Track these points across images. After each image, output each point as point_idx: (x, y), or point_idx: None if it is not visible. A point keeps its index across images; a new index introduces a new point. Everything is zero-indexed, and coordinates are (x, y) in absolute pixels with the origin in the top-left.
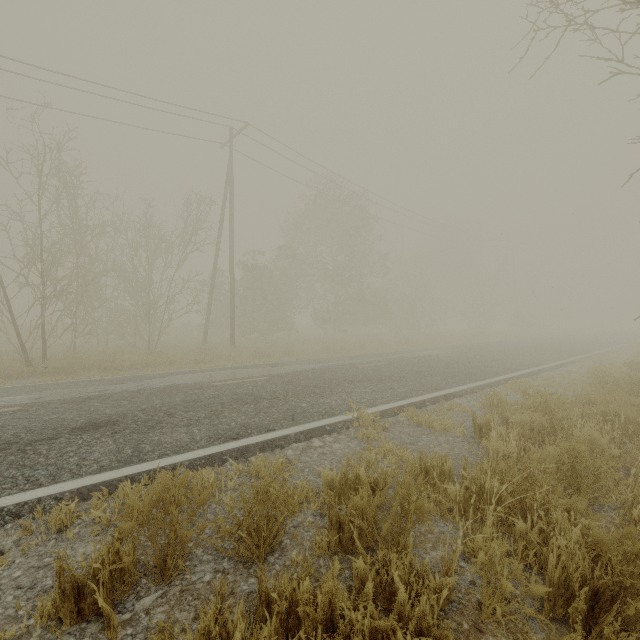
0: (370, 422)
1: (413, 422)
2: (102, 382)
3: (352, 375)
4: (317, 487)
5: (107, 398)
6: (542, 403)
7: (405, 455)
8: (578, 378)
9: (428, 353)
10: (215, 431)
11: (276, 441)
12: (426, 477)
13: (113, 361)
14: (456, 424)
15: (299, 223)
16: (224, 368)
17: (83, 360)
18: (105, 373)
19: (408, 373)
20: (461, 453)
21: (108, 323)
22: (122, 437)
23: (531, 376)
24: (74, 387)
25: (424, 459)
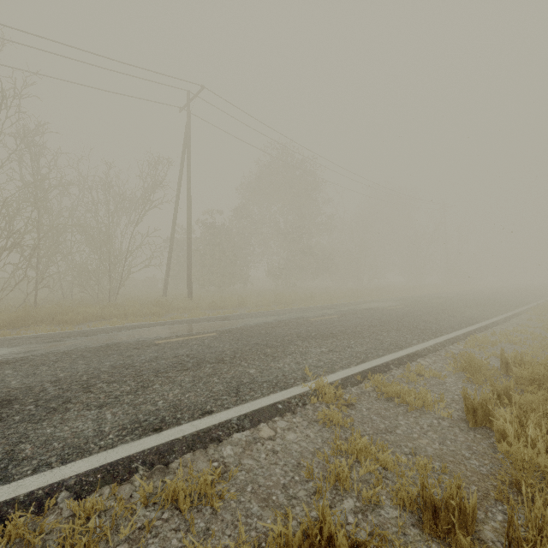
0: (331, 397)
1: (381, 394)
2: (39, 339)
3: (305, 330)
4: (263, 533)
5: (26, 362)
6: (545, 375)
7: (387, 459)
8: (535, 332)
9: (376, 305)
10: (134, 416)
11: (211, 431)
12: (434, 518)
13: (67, 314)
14: (437, 399)
15: (254, 186)
16: (175, 322)
17: (36, 313)
18: (56, 326)
19: (362, 328)
20: (458, 450)
21: (73, 276)
22: (3, 429)
23: (486, 330)
24: (3, 346)
25: (430, 488)
